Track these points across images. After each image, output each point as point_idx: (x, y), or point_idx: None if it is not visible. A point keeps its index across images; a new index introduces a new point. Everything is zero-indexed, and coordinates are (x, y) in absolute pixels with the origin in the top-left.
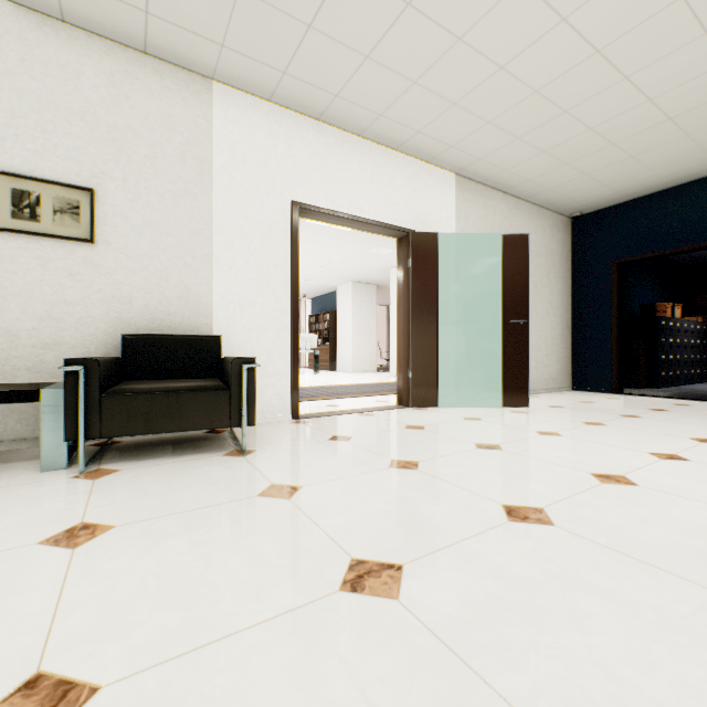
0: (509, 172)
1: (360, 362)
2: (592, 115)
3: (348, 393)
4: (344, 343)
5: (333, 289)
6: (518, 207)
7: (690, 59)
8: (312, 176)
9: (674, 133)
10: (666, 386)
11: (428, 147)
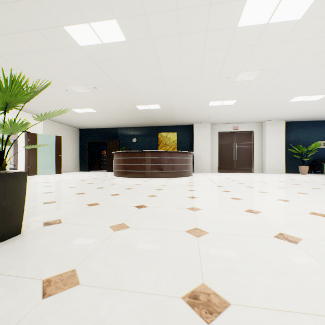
0: (59, 120)
1: None
2: (73, 118)
3: None
4: None
5: None
6: (63, 126)
7: (85, 117)
8: None
9: (90, 122)
10: (104, 170)
11: (35, 113)
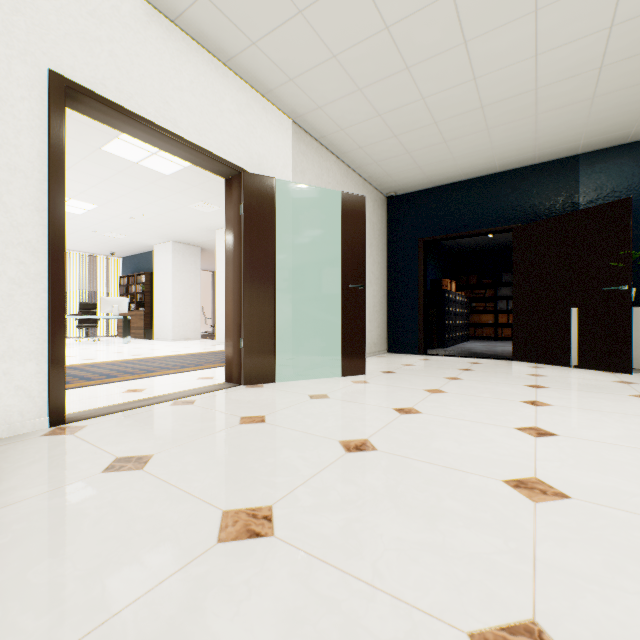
0: (345, 133)
1: (182, 329)
2: (428, 81)
3: (162, 369)
4: (162, 308)
5: (149, 249)
6: (348, 175)
7: (516, 39)
8: (91, 45)
9: (480, 124)
10: (448, 346)
11: (264, 72)
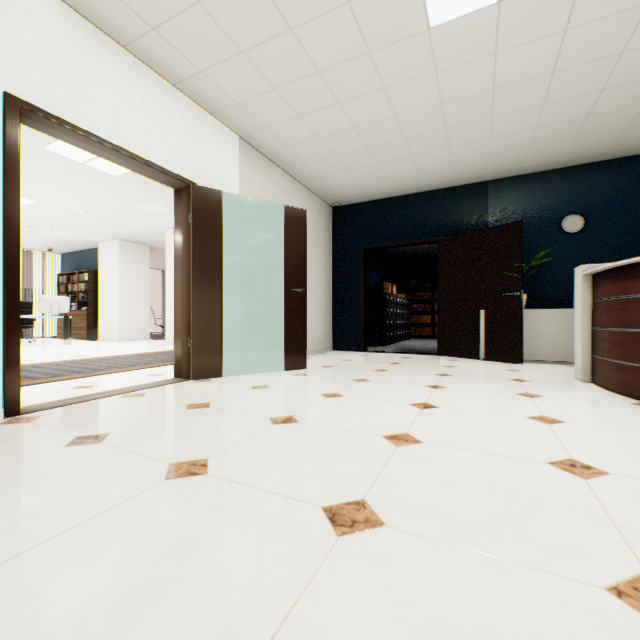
0: (289, 151)
1: (130, 330)
2: (358, 115)
3: (111, 368)
4: (108, 307)
5: (93, 246)
6: (295, 187)
7: (424, 91)
8: (45, 69)
9: (405, 151)
10: (389, 343)
11: (212, 95)
